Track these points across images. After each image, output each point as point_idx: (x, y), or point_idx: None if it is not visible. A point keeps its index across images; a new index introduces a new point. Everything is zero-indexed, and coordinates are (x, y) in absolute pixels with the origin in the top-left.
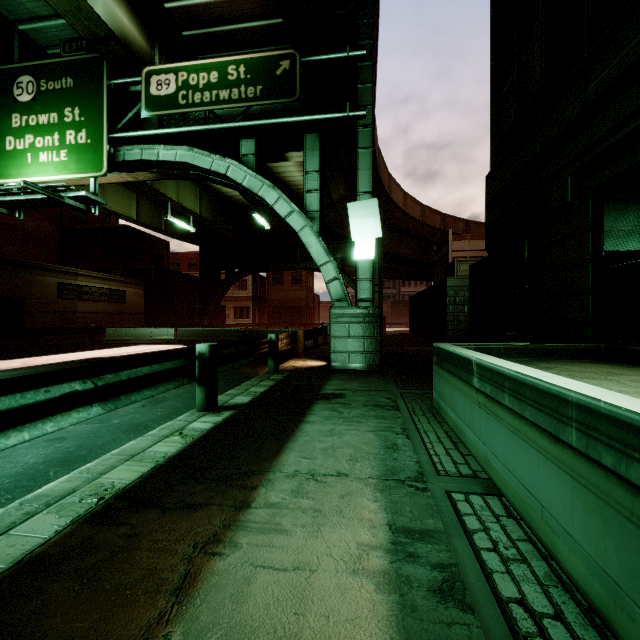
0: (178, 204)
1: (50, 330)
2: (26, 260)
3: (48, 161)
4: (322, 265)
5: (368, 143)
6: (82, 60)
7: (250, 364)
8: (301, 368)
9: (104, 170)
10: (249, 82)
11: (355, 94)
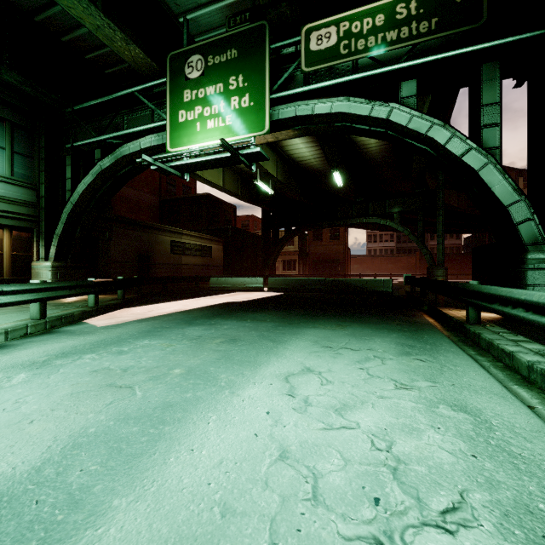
0: (264, 170)
1: (173, 278)
2: (152, 223)
3: (214, 127)
4: (508, 205)
5: None
6: (245, 31)
7: (395, 312)
8: (489, 319)
9: (266, 128)
10: (421, 17)
11: None
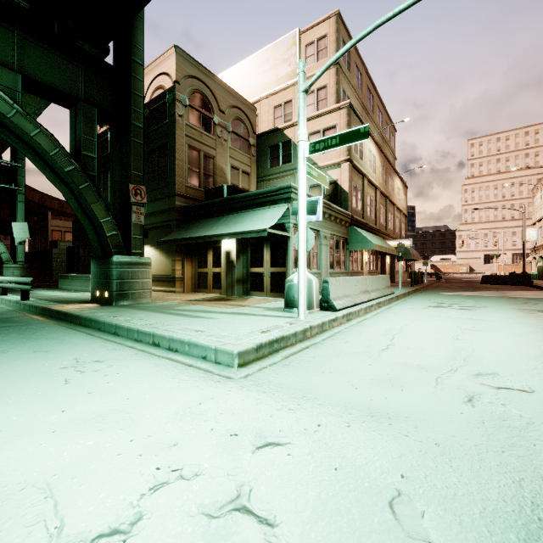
0: None
1: None
2: None
3: None
4: None
5: (23, 200)
6: None
7: None
8: None
9: None
10: None
11: (16, 179)
